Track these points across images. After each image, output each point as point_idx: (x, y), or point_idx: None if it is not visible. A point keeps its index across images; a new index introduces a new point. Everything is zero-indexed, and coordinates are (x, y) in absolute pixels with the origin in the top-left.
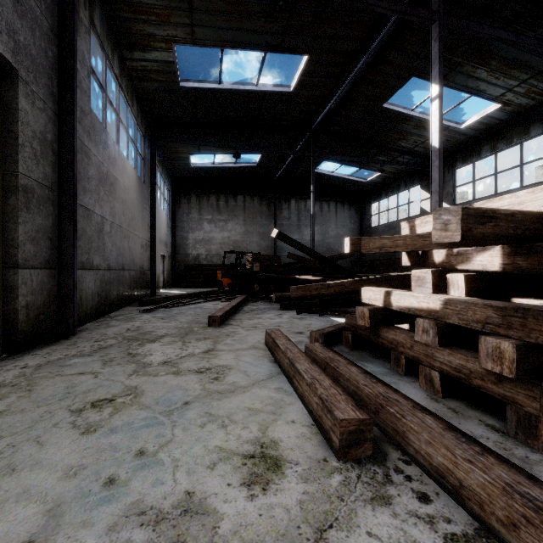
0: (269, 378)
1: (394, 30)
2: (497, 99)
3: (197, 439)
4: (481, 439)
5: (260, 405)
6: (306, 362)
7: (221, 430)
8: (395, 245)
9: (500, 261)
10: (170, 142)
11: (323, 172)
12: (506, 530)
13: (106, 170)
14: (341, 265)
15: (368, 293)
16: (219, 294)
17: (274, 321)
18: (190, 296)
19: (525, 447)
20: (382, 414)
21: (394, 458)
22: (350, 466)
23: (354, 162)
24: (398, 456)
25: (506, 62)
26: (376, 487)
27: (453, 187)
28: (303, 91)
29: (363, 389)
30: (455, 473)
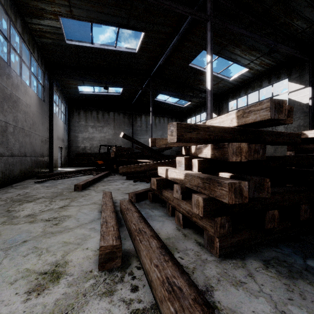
0: (90, 222)
1: (191, 23)
2: (246, 66)
3: (15, 265)
4: (189, 250)
5: (73, 239)
6: (110, 212)
7: (36, 257)
8: (173, 143)
9: (210, 153)
10: (62, 77)
11: (160, 100)
12: (160, 304)
13: (9, 92)
14: (171, 153)
15: (160, 170)
16: (93, 171)
17: (117, 187)
18: (74, 172)
19: (209, 253)
20: (135, 241)
21: (133, 266)
22: (104, 273)
23: (176, 95)
24: (136, 264)
25: (249, 46)
26: (111, 285)
27: (227, 112)
28: (143, 52)
29: (131, 226)
30: (150, 273)
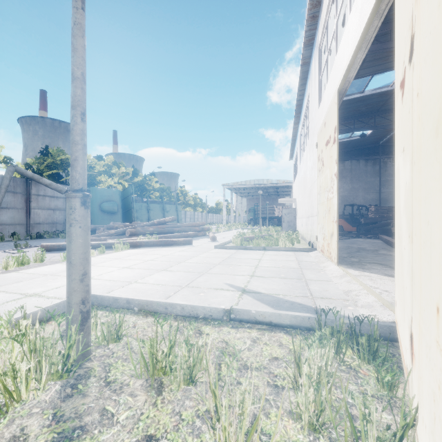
0: None
1: None
2: None
3: None
4: None
5: None
6: None
7: None
8: None
9: None
10: None
11: None
12: None
13: None
14: None
15: None
16: (355, 234)
17: None
18: None
19: None
20: None
21: None
22: None
23: None
24: None
25: None
26: None
27: None
28: None
29: None
30: None
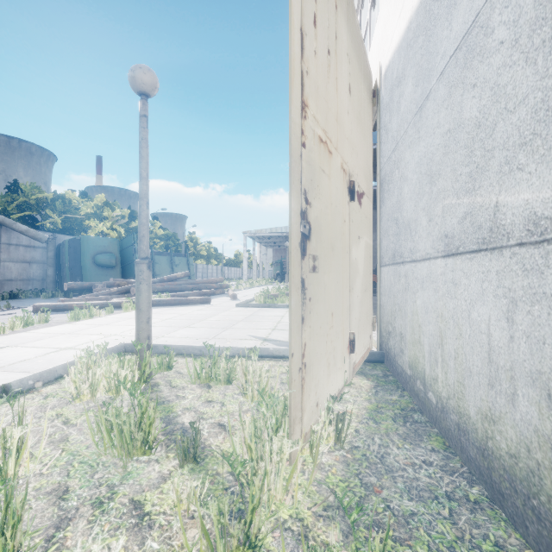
0: None
1: None
2: None
3: None
4: None
5: None
6: None
7: None
8: None
9: None
10: None
11: None
12: None
13: None
14: None
15: None
16: None
17: None
18: None
19: None
20: None
21: None
22: None
23: None
24: None
25: None
26: None
27: None
28: None
29: None
30: None
